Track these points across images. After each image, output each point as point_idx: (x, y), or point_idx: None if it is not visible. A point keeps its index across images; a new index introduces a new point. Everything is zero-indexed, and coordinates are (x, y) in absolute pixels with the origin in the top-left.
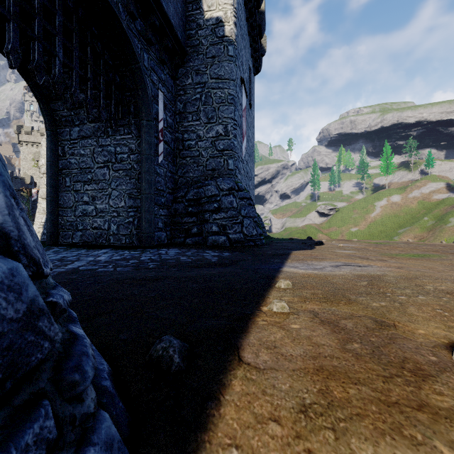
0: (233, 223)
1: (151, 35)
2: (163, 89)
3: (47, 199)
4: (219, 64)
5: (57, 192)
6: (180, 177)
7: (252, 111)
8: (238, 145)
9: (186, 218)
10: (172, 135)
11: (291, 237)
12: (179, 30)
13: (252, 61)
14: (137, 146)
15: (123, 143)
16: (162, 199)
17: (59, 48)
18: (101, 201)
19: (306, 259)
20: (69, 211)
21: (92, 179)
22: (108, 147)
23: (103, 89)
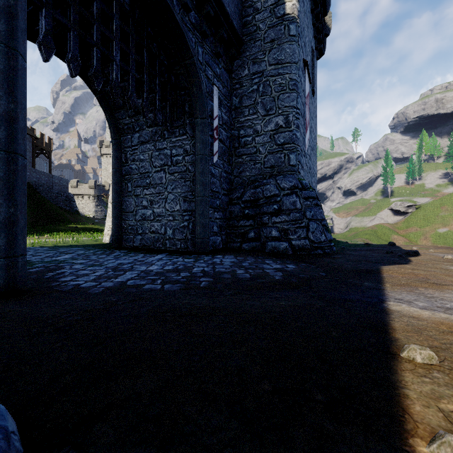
0: (297, 227)
1: (205, 27)
2: (218, 84)
3: (113, 204)
4: (279, 47)
5: (121, 197)
6: (236, 177)
7: (315, 99)
8: (301, 137)
9: (242, 221)
10: (227, 133)
11: (357, 238)
12: (235, 18)
13: (315, 43)
14: (192, 147)
15: (178, 145)
16: (217, 201)
17: (116, 52)
18: (158, 205)
19: (414, 283)
20: (130, 216)
21: (150, 184)
22: (165, 150)
23: (159, 90)
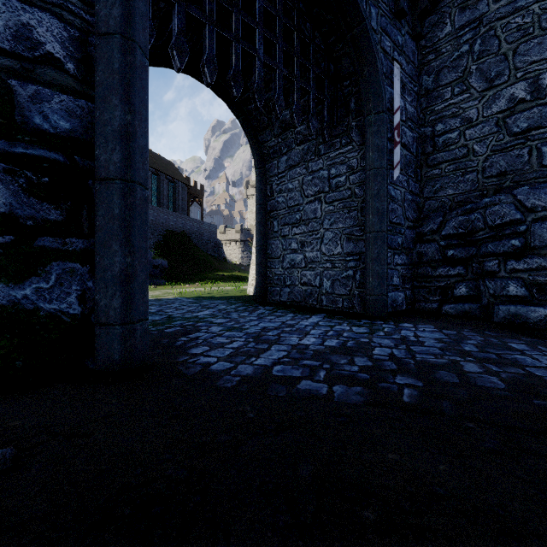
0: None
1: None
2: (400, 59)
3: (256, 249)
4: None
5: (266, 240)
6: (428, 200)
7: None
8: None
9: (441, 269)
10: (413, 133)
11: None
12: None
13: None
14: (360, 159)
15: (338, 161)
16: (397, 239)
17: (259, 44)
18: (311, 248)
19: None
20: (276, 262)
21: (301, 220)
22: (320, 171)
23: (313, 87)
